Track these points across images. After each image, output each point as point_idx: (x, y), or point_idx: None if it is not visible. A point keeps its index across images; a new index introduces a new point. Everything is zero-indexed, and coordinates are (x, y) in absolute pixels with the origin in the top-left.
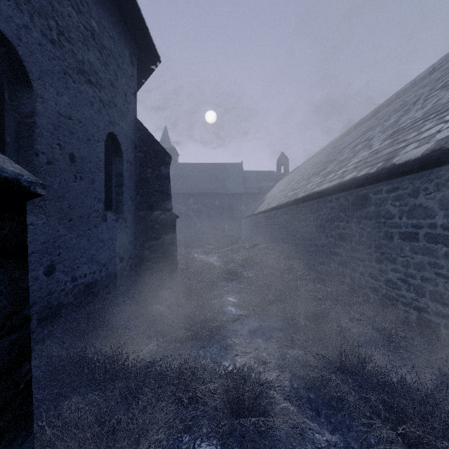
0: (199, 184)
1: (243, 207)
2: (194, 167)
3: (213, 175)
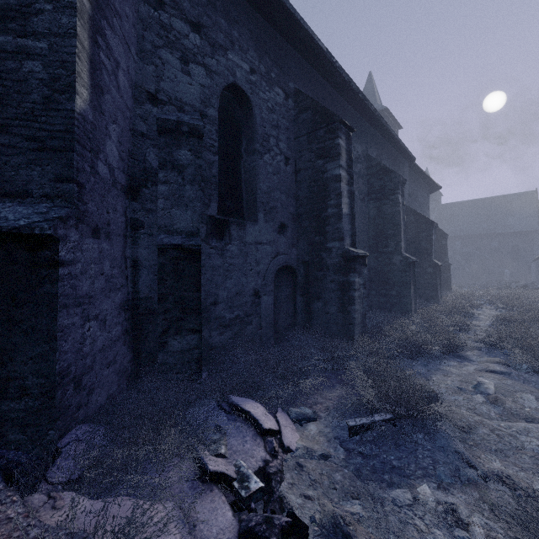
0: (469, 225)
1: (535, 247)
2: (462, 206)
3: (489, 212)
